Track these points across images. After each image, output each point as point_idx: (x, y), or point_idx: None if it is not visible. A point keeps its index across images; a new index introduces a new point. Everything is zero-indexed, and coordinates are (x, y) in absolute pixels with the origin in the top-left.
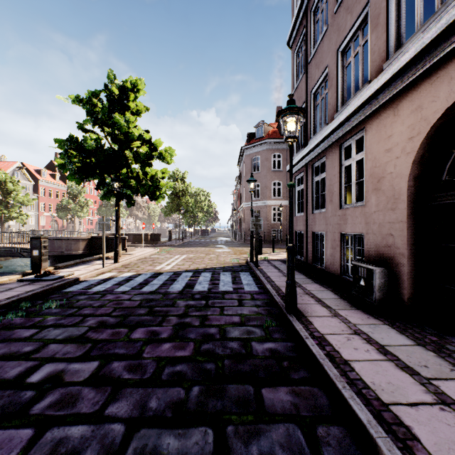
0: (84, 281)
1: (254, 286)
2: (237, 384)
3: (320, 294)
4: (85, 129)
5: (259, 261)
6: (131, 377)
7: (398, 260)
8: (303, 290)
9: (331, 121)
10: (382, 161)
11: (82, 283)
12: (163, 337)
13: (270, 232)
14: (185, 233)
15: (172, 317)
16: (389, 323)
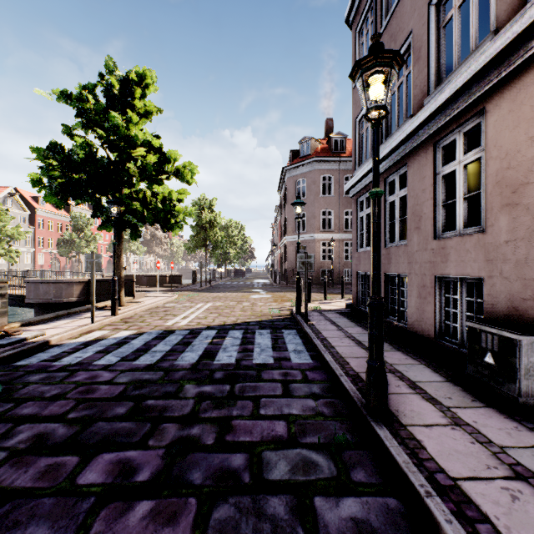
0: (56, 346)
1: (305, 355)
2: None
3: (411, 373)
4: (74, 134)
5: (309, 312)
6: None
7: None
8: None
9: (418, 110)
10: (523, 156)
11: (52, 349)
12: (139, 481)
13: (318, 272)
14: (214, 274)
15: (169, 423)
16: None
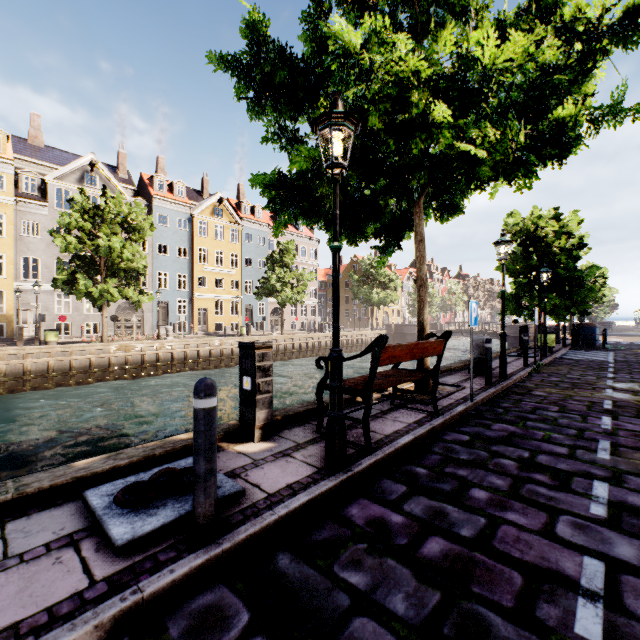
0: None
1: None
2: None
3: None
4: None
5: None
6: None
7: None
8: None
9: None
10: None
11: None
12: None
13: None
14: None
15: None
16: None
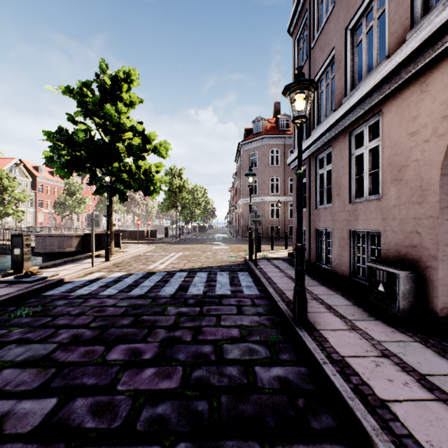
0: (69, 283)
1: (254, 289)
2: (238, 439)
3: (329, 300)
4: (76, 120)
5: (258, 259)
6: (96, 425)
7: (427, 263)
8: (309, 294)
9: (339, 107)
10: (404, 146)
11: (66, 284)
12: (145, 358)
13: (268, 228)
14: (182, 230)
15: (160, 329)
16: (420, 339)
